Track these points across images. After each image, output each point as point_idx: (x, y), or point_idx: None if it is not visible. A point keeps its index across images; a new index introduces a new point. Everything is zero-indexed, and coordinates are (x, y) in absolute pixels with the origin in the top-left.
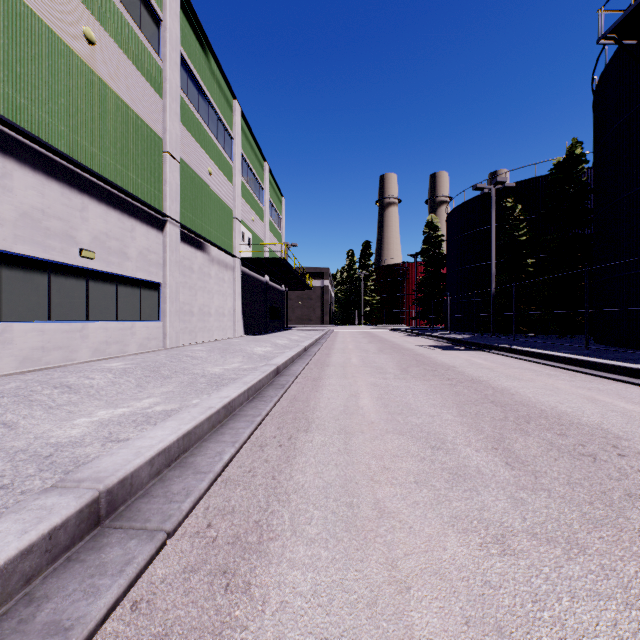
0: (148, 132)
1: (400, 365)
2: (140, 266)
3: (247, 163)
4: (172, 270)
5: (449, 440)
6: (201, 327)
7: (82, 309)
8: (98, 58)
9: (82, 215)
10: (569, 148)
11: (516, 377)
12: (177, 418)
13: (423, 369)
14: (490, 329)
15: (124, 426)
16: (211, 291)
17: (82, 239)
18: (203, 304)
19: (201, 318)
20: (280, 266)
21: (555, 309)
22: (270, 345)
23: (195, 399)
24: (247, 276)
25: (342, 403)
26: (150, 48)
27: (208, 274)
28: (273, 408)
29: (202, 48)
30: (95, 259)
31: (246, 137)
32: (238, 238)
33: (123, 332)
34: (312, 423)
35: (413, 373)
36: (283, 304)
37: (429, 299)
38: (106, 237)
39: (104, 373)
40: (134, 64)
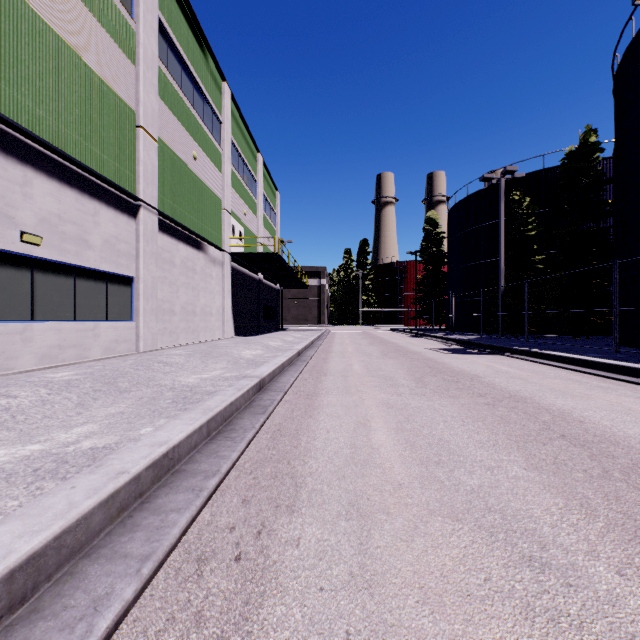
0: (116, 101)
1: (412, 374)
2: (106, 256)
3: (238, 152)
4: (147, 263)
5: (549, 536)
6: (184, 328)
7: (25, 306)
8: (47, 2)
9: (24, 190)
10: (583, 136)
11: (564, 392)
12: (33, 510)
13: (442, 379)
14: (496, 329)
15: (12, 483)
16: (196, 288)
17: (24, 220)
18: (186, 302)
19: (184, 318)
20: (274, 262)
21: (568, 308)
22: (261, 347)
23: (146, 426)
24: (238, 273)
25: (347, 440)
26: (119, 4)
27: (192, 269)
28: (244, 451)
29: (185, 18)
30: (43, 245)
31: (237, 123)
32: (228, 231)
33: (82, 334)
34: (301, 488)
35: (432, 386)
36: (278, 303)
37: (429, 298)
38: (59, 220)
39: (35, 388)
40: (98, 19)
